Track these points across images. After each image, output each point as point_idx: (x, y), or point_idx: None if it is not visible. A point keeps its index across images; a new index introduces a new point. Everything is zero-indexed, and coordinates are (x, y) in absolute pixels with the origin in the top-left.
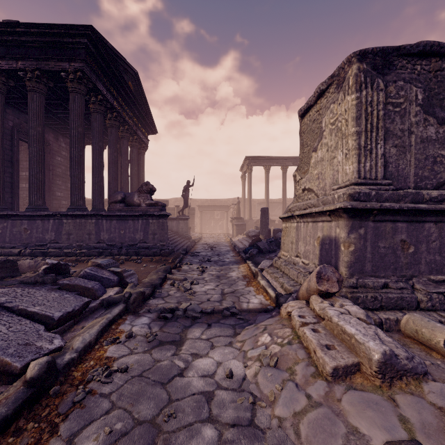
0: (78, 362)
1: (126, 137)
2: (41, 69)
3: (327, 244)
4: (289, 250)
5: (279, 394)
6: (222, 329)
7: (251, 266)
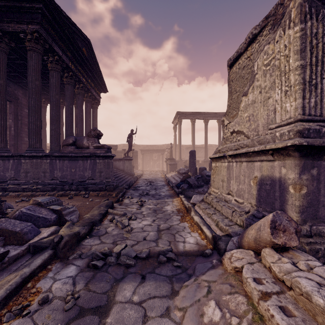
0: None
1: (81, 93)
2: (2, 30)
3: (268, 184)
4: (220, 187)
5: None
6: (158, 284)
7: (184, 201)
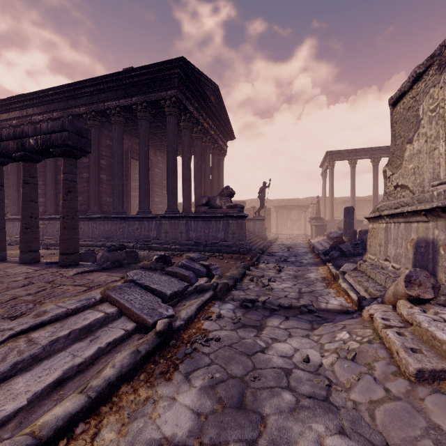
0: (185, 328)
1: (208, 146)
2: (147, 101)
3: (423, 247)
4: (376, 253)
5: (356, 383)
6: (300, 322)
7: (331, 268)
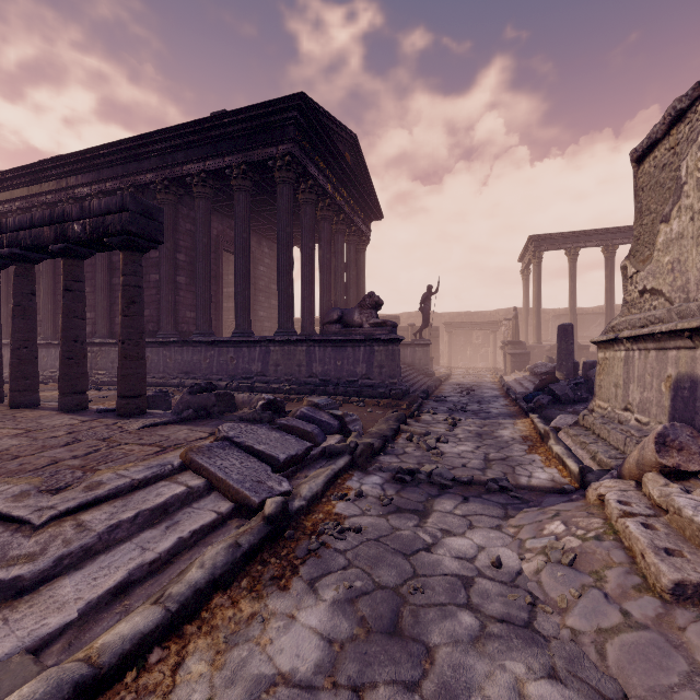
0: (307, 512)
1: (341, 230)
2: (247, 162)
3: (687, 389)
4: (611, 399)
5: (575, 602)
6: (486, 506)
7: (537, 423)
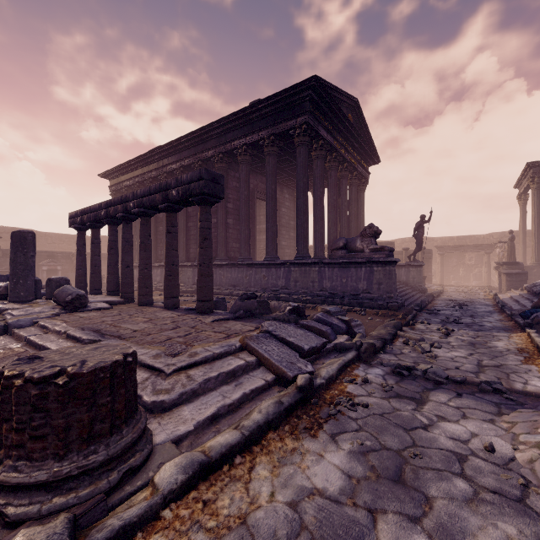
0: (326, 388)
1: (344, 176)
2: (274, 134)
3: None
4: None
5: None
6: (479, 403)
7: (534, 337)
